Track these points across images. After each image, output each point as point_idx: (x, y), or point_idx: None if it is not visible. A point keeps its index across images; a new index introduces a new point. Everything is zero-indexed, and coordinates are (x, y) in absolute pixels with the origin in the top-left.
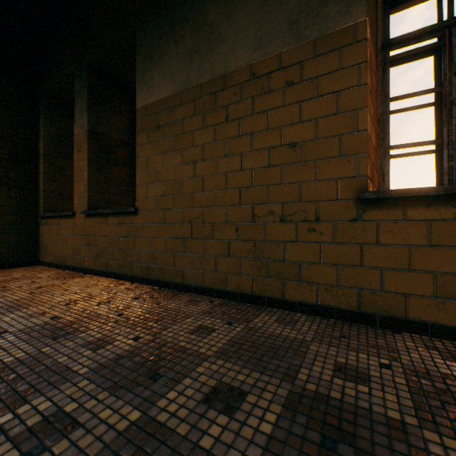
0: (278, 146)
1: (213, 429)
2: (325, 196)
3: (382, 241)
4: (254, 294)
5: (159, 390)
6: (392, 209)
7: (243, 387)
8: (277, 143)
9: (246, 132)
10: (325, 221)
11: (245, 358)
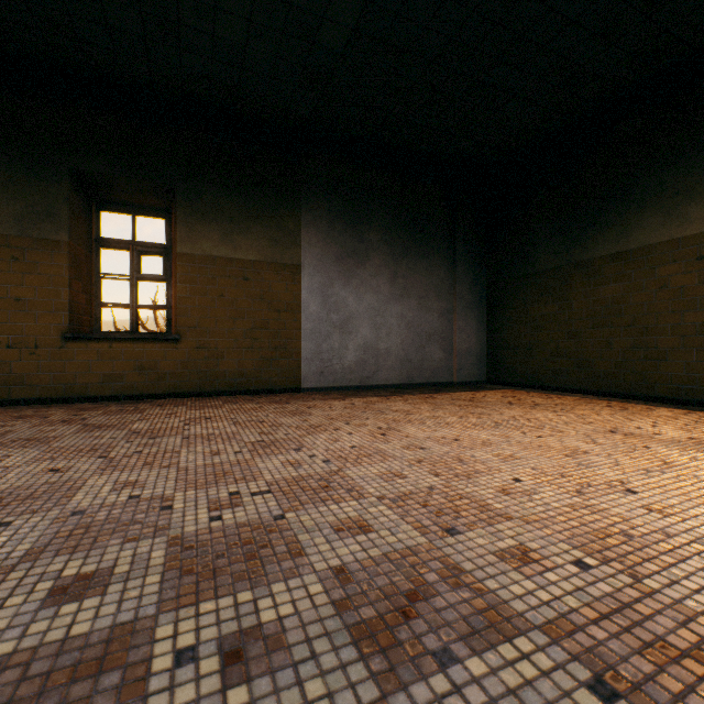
0: (6, 297)
1: None
2: (43, 333)
3: (78, 359)
4: None
5: None
6: (83, 343)
7: None
8: (6, 295)
9: None
10: (43, 348)
11: None
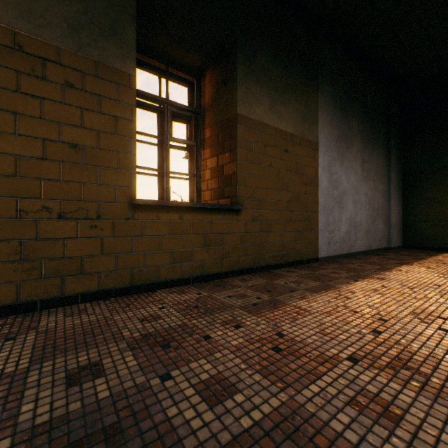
0: (56, 141)
1: (101, 388)
2: (106, 198)
3: (146, 233)
4: (21, 302)
5: (1, 419)
6: (152, 212)
7: (93, 361)
8: (55, 137)
9: (6, 108)
10: (106, 219)
11: (71, 348)
